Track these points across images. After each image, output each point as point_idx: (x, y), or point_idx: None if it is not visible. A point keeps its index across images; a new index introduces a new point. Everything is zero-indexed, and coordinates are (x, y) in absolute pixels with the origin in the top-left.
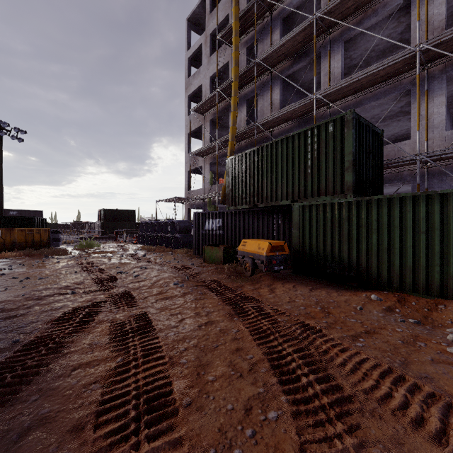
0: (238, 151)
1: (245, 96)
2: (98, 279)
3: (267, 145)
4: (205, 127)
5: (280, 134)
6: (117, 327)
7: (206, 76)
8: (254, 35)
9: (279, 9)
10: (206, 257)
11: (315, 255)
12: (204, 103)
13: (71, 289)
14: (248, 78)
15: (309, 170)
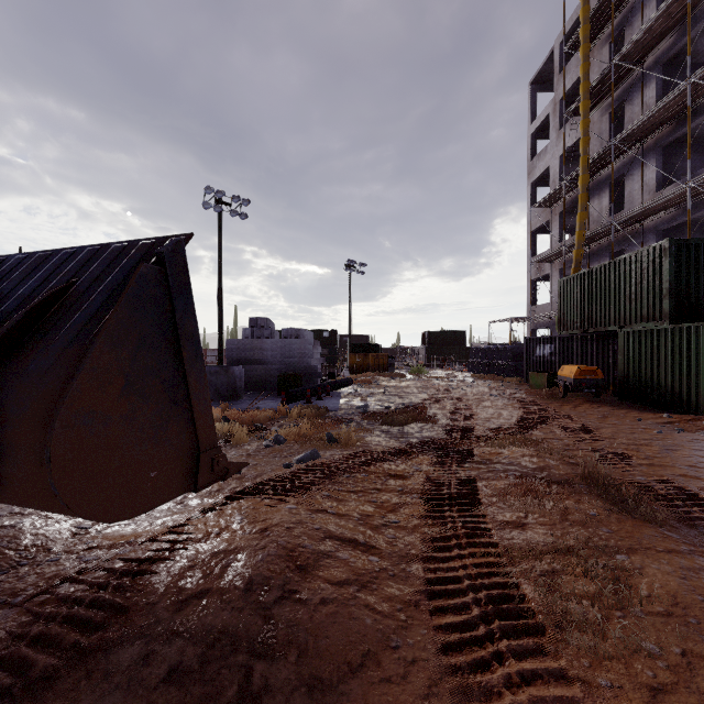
0: (597, 251)
1: (607, 178)
2: (437, 390)
3: (596, 268)
4: (553, 222)
5: (657, 226)
6: (453, 404)
7: (554, 155)
8: (620, 95)
9: (655, 55)
10: (531, 383)
11: (637, 382)
12: (548, 197)
13: (424, 392)
14: (606, 159)
15: (633, 296)
